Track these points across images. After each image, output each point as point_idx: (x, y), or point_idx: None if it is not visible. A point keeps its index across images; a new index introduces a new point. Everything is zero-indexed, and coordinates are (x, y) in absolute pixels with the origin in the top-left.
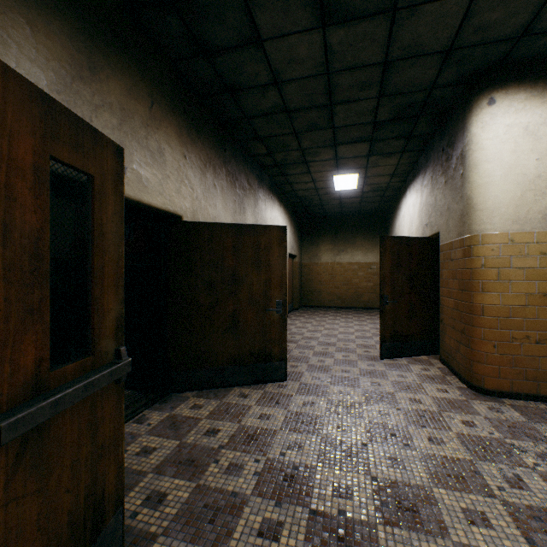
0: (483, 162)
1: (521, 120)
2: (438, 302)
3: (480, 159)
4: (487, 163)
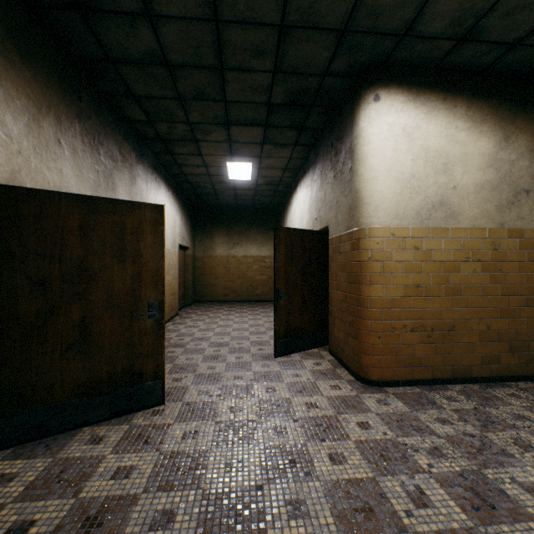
0: (370, 157)
1: (400, 120)
2: (327, 294)
3: (368, 153)
4: (374, 158)
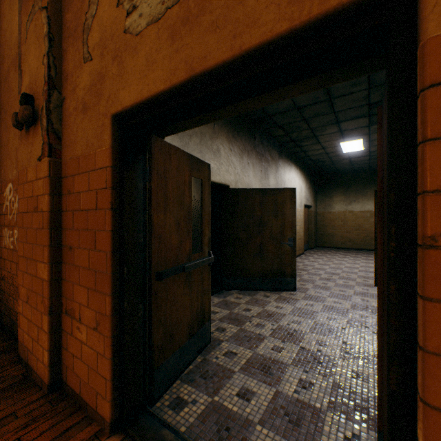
0: None
1: None
2: None
3: None
4: None
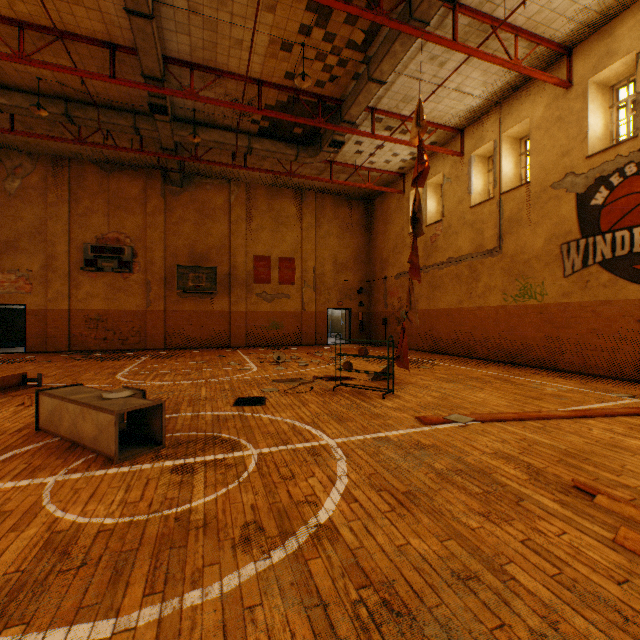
0: None
1: None
2: None
3: None
4: None
